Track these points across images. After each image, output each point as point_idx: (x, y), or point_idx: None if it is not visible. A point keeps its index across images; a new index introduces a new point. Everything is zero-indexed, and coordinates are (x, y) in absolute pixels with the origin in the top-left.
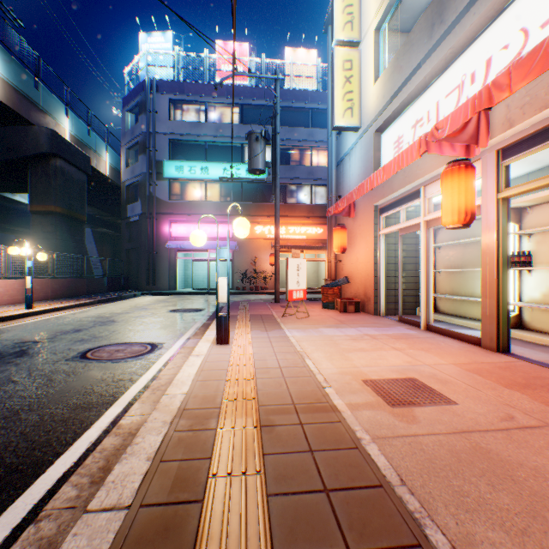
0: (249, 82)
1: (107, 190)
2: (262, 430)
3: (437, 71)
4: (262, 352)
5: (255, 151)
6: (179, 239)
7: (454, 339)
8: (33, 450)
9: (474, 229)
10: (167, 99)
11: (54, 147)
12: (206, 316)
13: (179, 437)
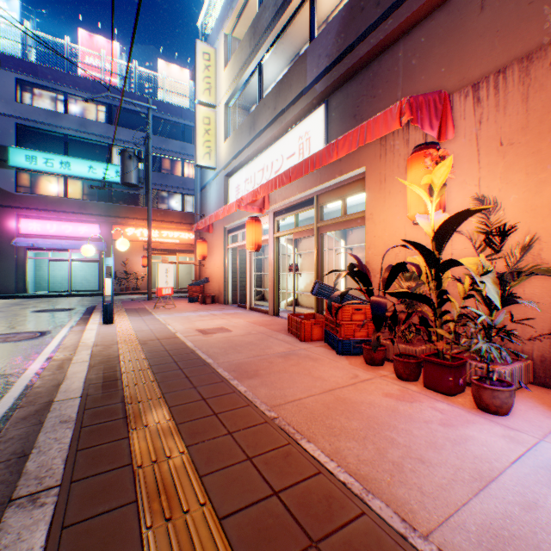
0: (119, 84)
1: None
2: (142, 344)
3: (255, 155)
4: (139, 325)
5: (129, 167)
6: (31, 237)
7: (260, 313)
8: (6, 370)
9: (281, 248)
10: (14, 77)
11: None
12: (80, 313)
13: (101, 350)
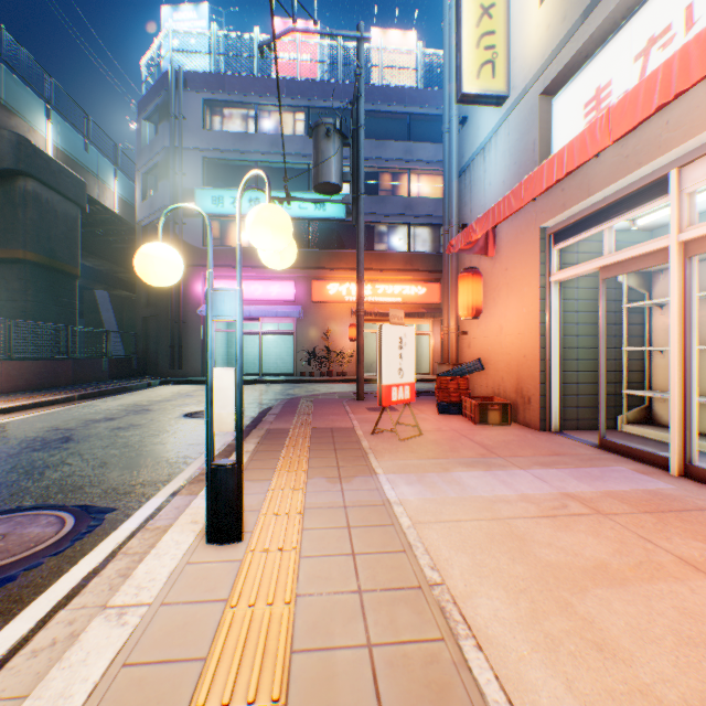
0: (319, 76)
1: (120, 234)
2: None
3: None
4: (324, 587)
5: (324, 153)
6: None
7: None
8: None
9: None
10: (200, 99)
11: (22, 160)
12: None
13: None
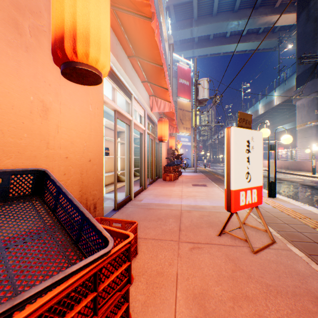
0: None
1: None
2: None
3: None
4: None
5: None
6: None
7: (141, 192)
8: None
9: None
10: None
11: None
12: None
13: None
